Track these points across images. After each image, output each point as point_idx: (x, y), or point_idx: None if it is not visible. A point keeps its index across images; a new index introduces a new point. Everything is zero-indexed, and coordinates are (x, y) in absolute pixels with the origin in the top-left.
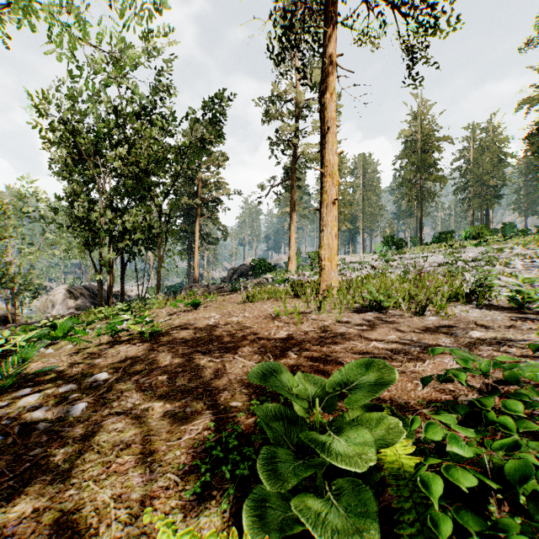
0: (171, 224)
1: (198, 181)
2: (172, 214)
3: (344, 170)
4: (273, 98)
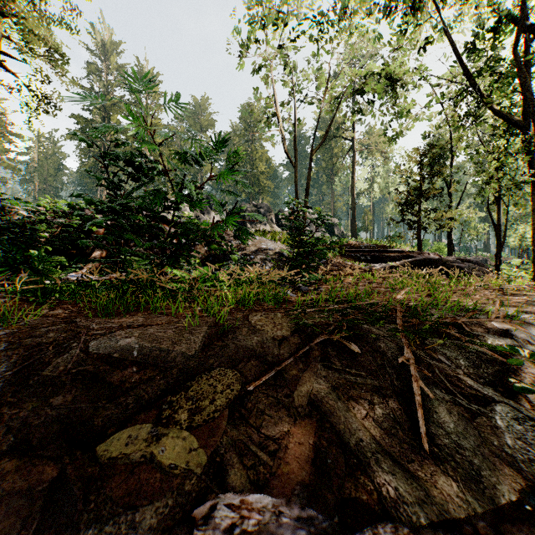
0: None
1: None
2: None
3: None
4: None
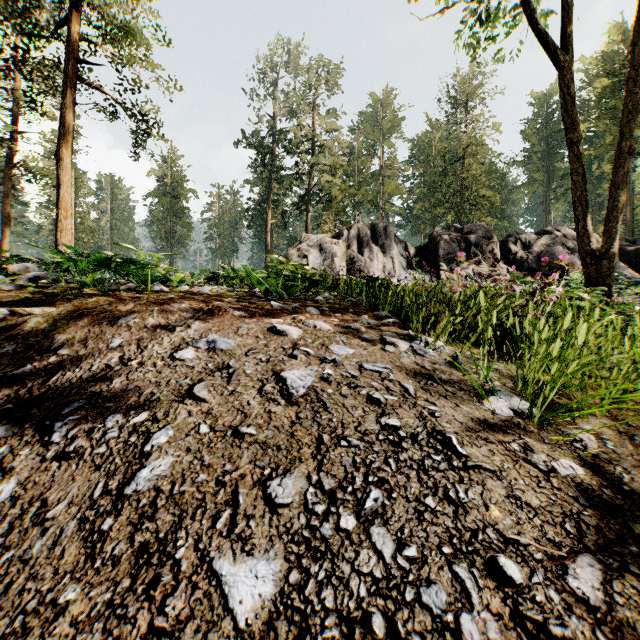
0: None
1: None
2: None
3: (84, 190)
4: None
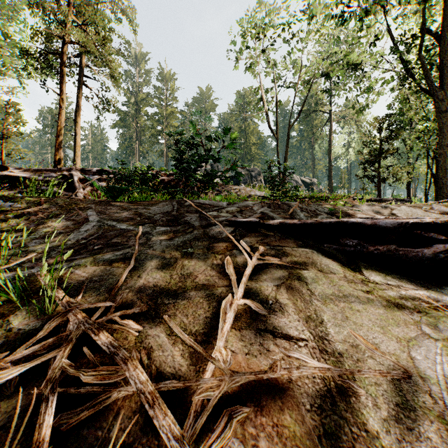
0: None
1: None
2: None
3: None
4: None
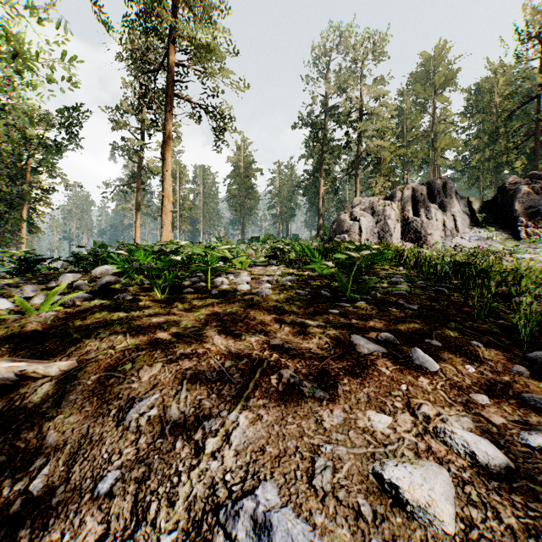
0: (17, 211)
1: (27, 166)
2: (20, 202)
3: (185, 179)
4: (118, 107)
